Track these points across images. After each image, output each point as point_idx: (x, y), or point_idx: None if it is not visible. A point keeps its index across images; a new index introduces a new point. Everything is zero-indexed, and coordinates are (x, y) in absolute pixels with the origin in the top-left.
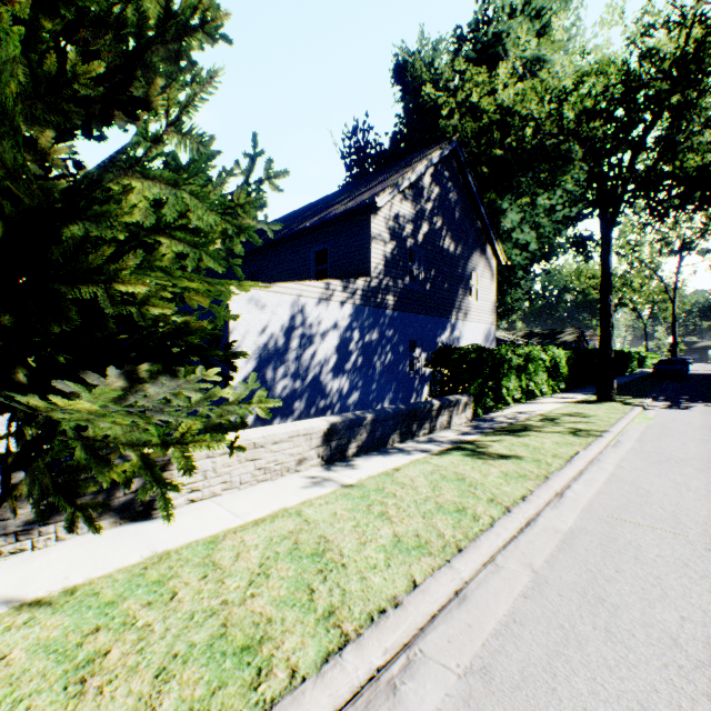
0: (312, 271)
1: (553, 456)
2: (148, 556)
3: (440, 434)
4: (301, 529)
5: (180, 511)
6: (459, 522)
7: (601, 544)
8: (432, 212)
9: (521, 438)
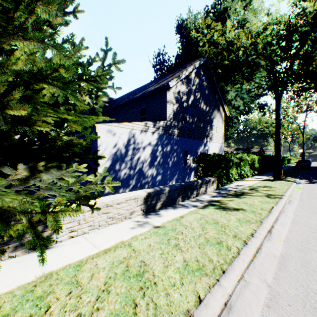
0: (139, 118)
1: (261, 209)
2: (39, 276)
3: (201, 197)
4: (130, 256)
5: (64, 243)
6: (220, 251)
7: (302, 265)
8: (195, 90)
9: (242, 199)
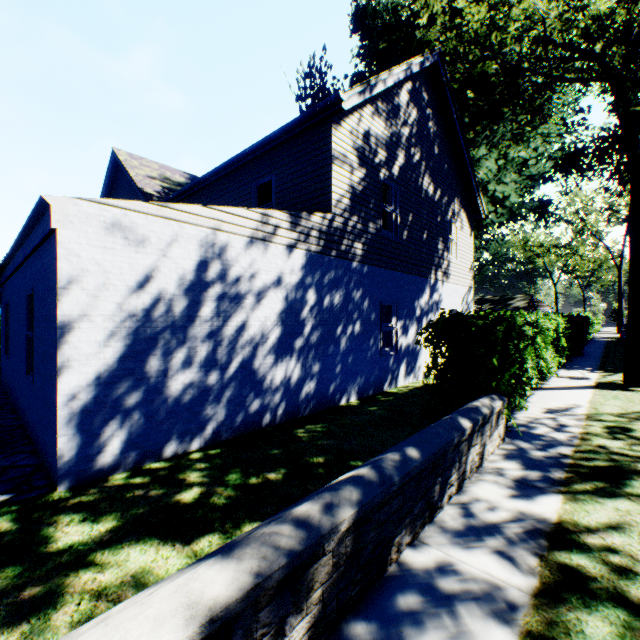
0: None
1: None
2: None
3: (479, 494)
4: None
5: None
6: None
7: None
8: (409, 140)
9: None
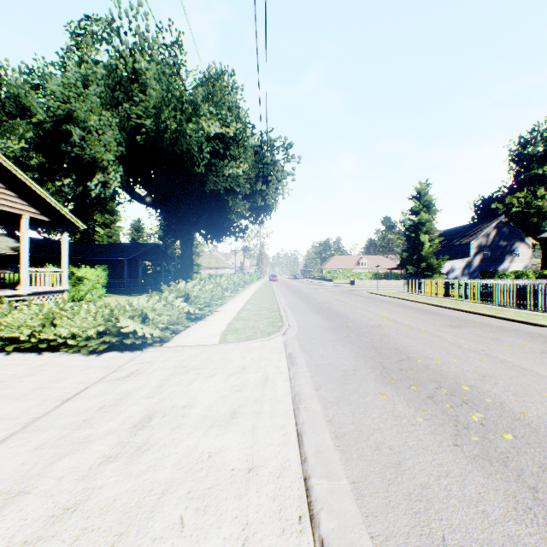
0: (457, 254)
1: None
2: None
3: None
4: None
5: None
6: None
7: None
8: (493, 237)
9: None
